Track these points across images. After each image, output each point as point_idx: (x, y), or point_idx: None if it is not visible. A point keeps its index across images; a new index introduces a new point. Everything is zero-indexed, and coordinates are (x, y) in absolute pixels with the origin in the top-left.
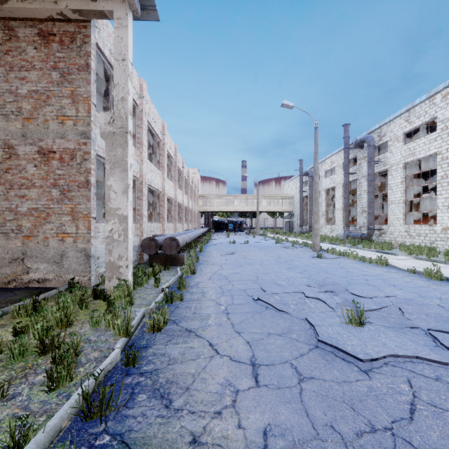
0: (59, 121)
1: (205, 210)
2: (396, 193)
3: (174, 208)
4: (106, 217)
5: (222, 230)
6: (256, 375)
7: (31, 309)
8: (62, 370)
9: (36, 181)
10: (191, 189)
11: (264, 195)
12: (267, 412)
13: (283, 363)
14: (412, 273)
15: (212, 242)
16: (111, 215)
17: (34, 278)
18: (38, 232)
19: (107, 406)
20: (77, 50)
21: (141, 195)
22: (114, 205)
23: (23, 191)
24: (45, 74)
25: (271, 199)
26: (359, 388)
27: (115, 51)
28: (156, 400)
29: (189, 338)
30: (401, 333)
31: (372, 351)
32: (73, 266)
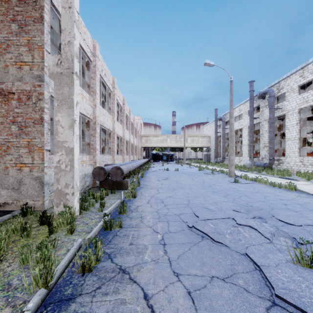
0: (18, 66)
1: (146, 146)
2: (292, 132)
3: (122, 144)
4: (55, 149)
5: (158, 160)
6: None
7: None
8: None
9: None
10: (136, 130)
11: (188, 135)
12: None
13: None
14: None
15: (151, 169)
16: (59, 147)
17: None
18: None
19: None
20: (33, 5)
21: (94, 133)
22: (61, 139)
23: None
24: (5, 26)
25: (194, 138)
26: None
27: None
28: None
29: (122, 284)
30: None
31: None
32: (29, 192)
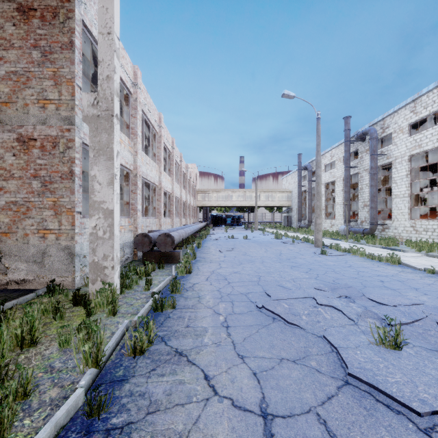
0: (41, 105)
1: (204, 204)
2: (400, 186)
3: (171, 203)
4: (90, 211)
5: (220, 224)
6: (270, 437)
7: None
8: None
9: (14, 171)
10: (190, 183)
11: (262, 190)
12: None
13: (306, 412)
14: (430, 274)
15: (210, 237)
16: (95, 209)
17: (13, 279)
18: (17, 228)
19: None
20: (60, 27)
21: (135, 188)
22: (99, 198)
23: (1, 182)
24: (24, 53)
25: (269, 194)
26: None
27: (99, 23)
28: None
29: (179, 366)
30: None
31: (429, 396)
32: (55, 265)
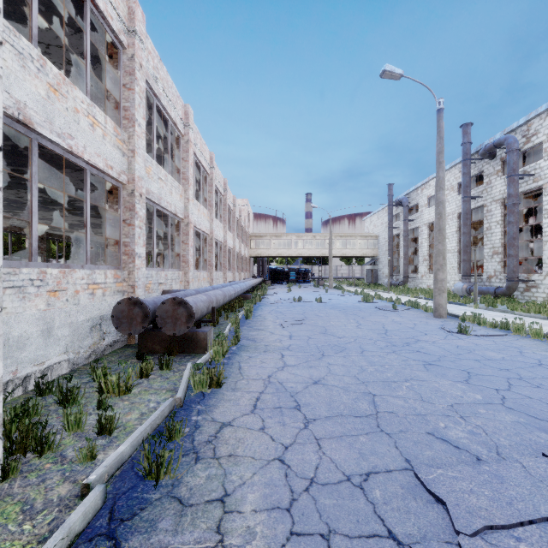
0: None
1: (259, 254)
2: None
3: (209, 249)
4: None
5: (281, 281)
6: None
7: None
8: None
9: None
10: (239, 224)
11: (337, 234)
12: None
13: None
14: None
15: (267, 299)
16: None
17: None
18: None
19: None
20: None
21: (130, 216)
22: None
23: None
24: None
25: (347, 240)
26: None
27: None
28: None
29: None
30: None
31: None
32: None
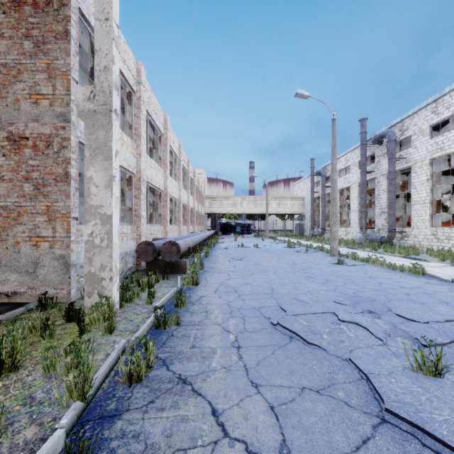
0: (33, 100)
1: (212, 211)
2: (420, 192)
3: (178, 209)
4: (86, 216)
5: (230, 233)
6: None
7: None
8: None
9: (4, 173)
10: (197, 189)
11: (273, 196)
12: None
13: None
14: None
15: (219, 245)
16: (92, 214)
17: (3, 291)
18: (8, 235)
19: None
20: (54, 14)
21: (138, 193)
22: (95, 202)
23: None
24: (15, 44)
25: (281, 200)
26: None
27: (96, 9)
28: None
29: (182, 397)
30: None
31: None
32: (49, 276)
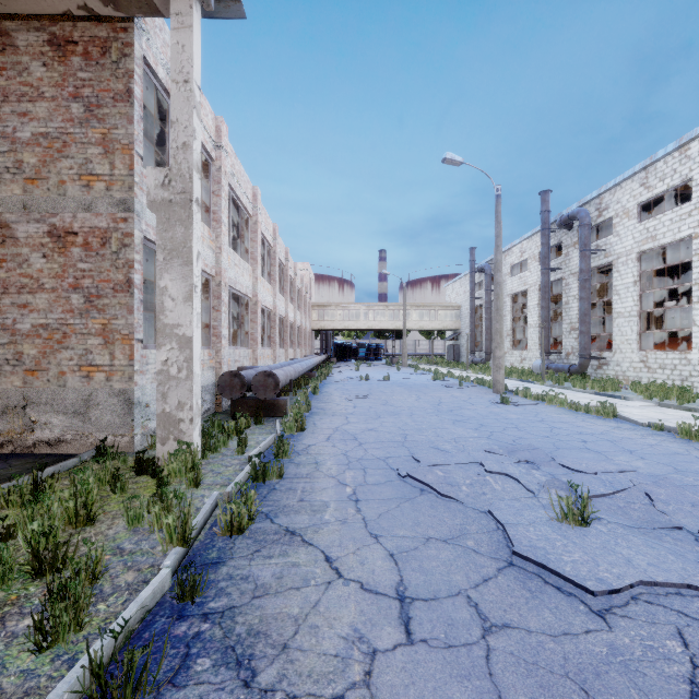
0: (84, 182)
1: (322, 327)
2: (625, 300)
3: (272, 325)
4: (159, 339)
5: (349, 359)
6: (407, 620)
7: (30, 494)
8: (63, 613)
9: (45, 280)
10: (300, 294)
11: (414, 304)
12: (429, 697)
13: (454, 595)
14: (657, 431)
15: (332, 378)
16: (167, 335)
17: (43, 438)
18: (50, 364)
19: (138, 685)
20: (112, 68)
21: (218, 303)
22: (171, 320)
23: (25, 296)
24: (60, 107)
25: (426, 310)
26: (592, 647)
27: (172, 67)
28: (228, 671)
29: (291, 547)
30: (654, 539)
31: (610, 575)
32: (105, 419)
